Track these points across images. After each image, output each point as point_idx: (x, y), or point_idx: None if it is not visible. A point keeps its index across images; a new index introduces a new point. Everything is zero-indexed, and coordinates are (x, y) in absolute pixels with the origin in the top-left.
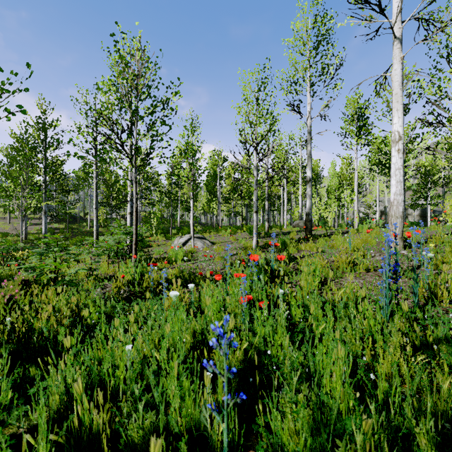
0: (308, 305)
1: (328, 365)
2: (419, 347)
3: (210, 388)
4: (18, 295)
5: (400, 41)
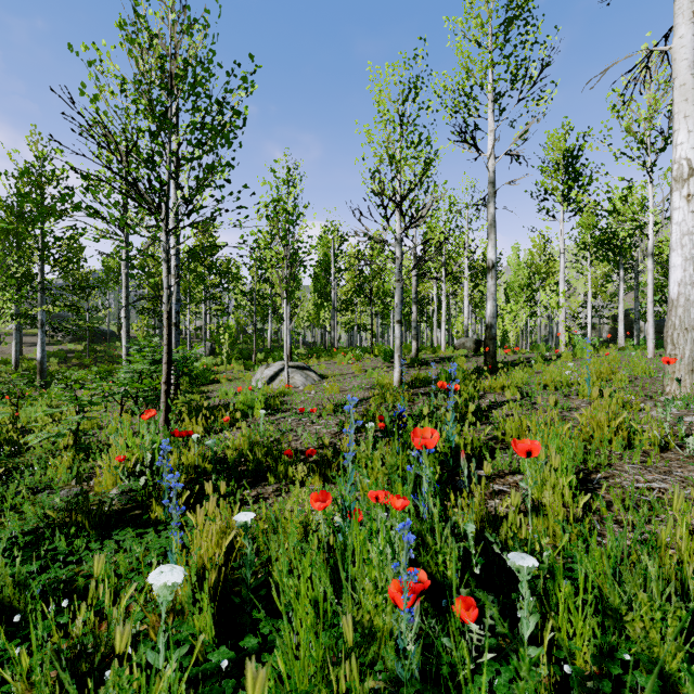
0: (620, 614)
1: None
2: None
3: None
4: None
5: None
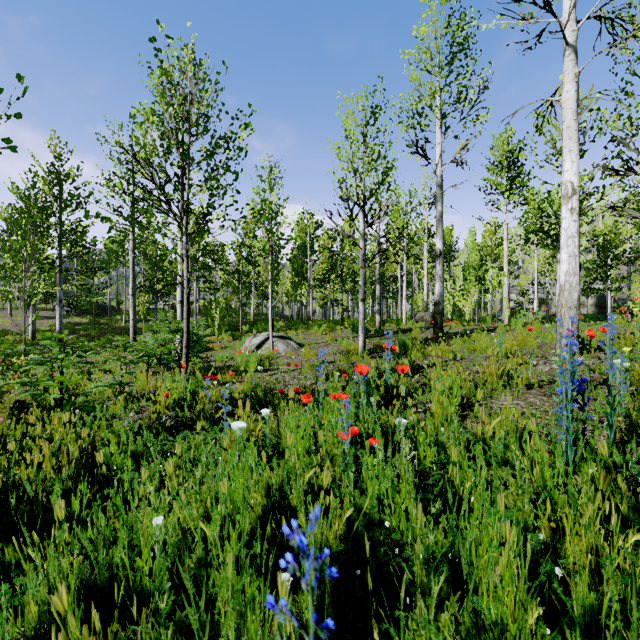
0: (444, 443)
1: (490, 561)
2: (625, 514)
3: (292, 584)
4: (4, 426)
5: (575, 49)
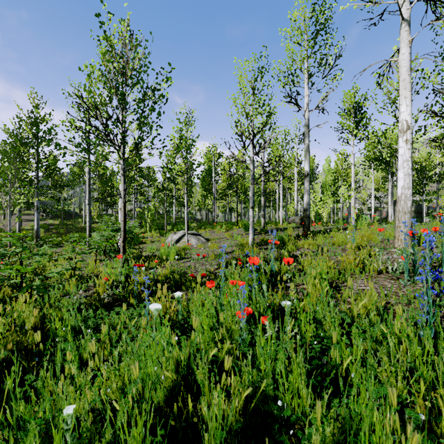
0: (322, 321)
1: None
2: None
3: None
4: None
5: (408, 23)
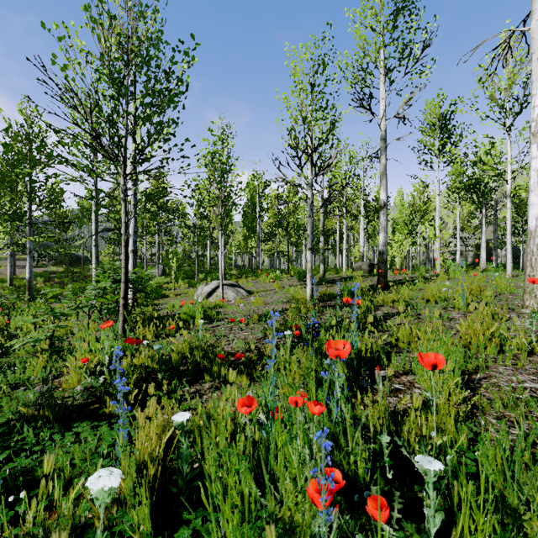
0: (518, 513)
1: None
2: None
3: None
4: None
5: None
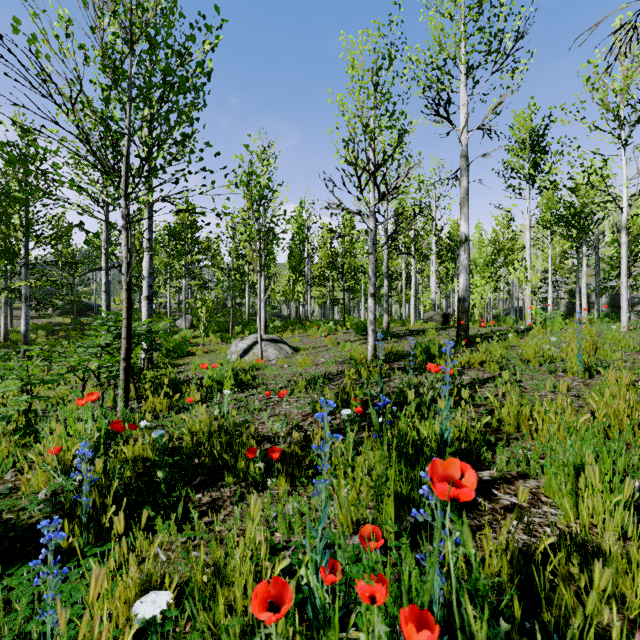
0: None
1: None
2: None
3: None
4: None
5: None
